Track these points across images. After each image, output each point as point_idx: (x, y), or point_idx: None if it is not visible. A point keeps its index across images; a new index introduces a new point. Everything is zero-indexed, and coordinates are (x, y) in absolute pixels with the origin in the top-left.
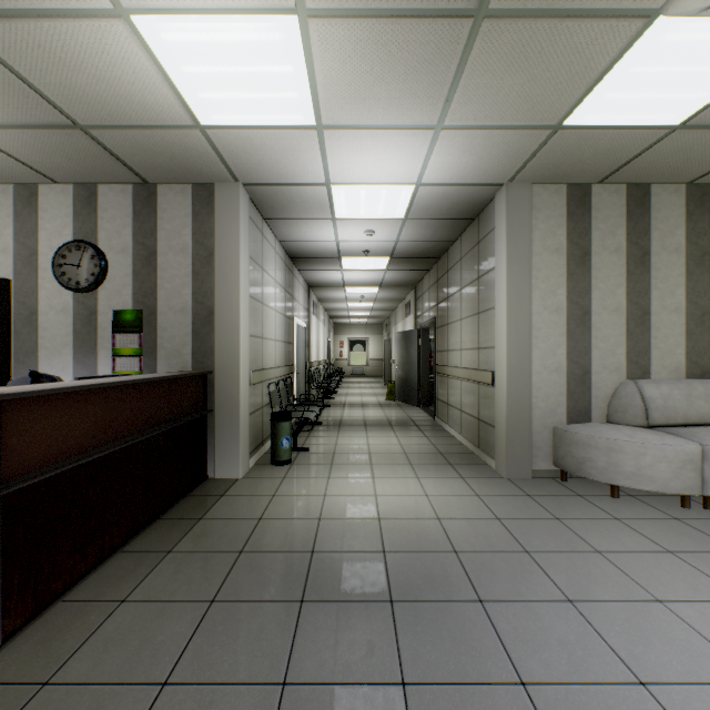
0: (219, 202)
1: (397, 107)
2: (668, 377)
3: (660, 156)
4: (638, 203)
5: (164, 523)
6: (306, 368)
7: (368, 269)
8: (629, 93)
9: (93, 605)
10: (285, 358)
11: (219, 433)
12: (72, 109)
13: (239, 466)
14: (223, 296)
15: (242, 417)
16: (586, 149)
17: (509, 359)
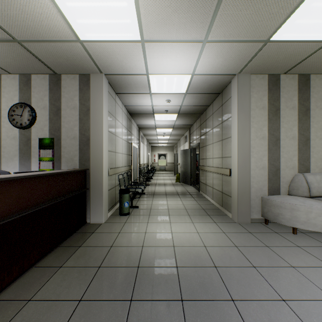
0: (92, 83)
1: (183, 28)
2: (319, 172)
3: (318, 58)
4: (304, 84)
5: (61, 249)
6: (138, 167)
7: (167, 119)
8: (308, 20)
9: (12, 303)
10: (127, 162)
11: (92, 200)
12: (11, 30)
13: (102, 217)
14: (94, 131)
15: (104, 192)
16: (280, 54)
17: (239, 163)
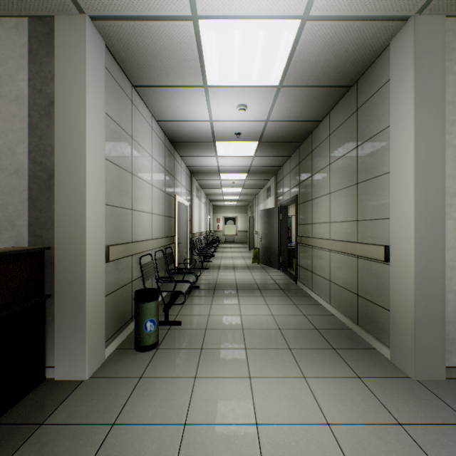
0: (59, 38)
1: None
2: None
3: None
4: None
5: None
6: (188, 238)
7: (239, 154)
8: None
9: None
10: (165, 230)
11: (59, 323)
12: None
13: (84, 364)
14: (65, 155)
15: (89, 303)
16: None
17: (418, 233)
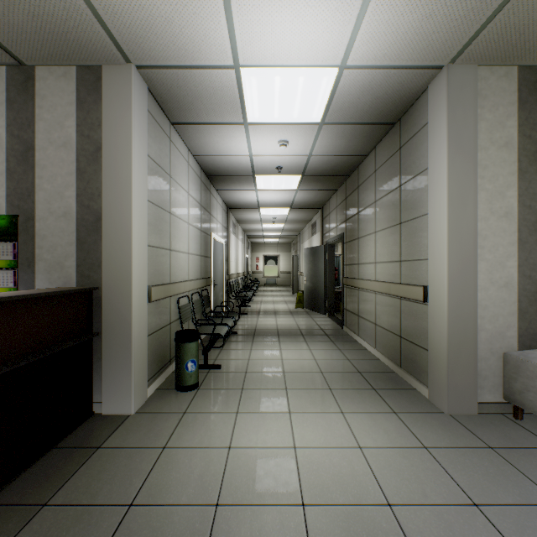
0: (107, 87)
1: None
2: None
3: None
4: None
5: None
6: (225, 280)
7: (281, 188)
8: None
9: None
10: (201, 271)
11: (107, 360)
12: None
13: (130, 399)
14: (112, 198)
15: (135, 341)
16: None
17: (451, 273)
